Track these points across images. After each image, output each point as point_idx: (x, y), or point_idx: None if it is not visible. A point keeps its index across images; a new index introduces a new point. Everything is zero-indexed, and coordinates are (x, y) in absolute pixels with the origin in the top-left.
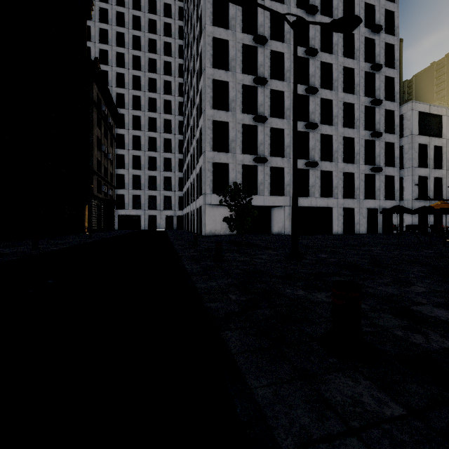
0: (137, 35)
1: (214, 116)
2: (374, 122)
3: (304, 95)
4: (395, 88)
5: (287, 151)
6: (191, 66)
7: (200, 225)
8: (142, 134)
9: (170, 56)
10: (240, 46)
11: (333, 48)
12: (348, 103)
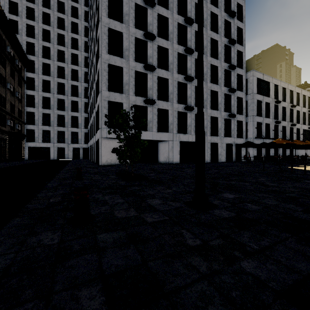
0: None
1: (109, 60)
2: (230, 82)
3: (183, 54)
4: (243, 59)
5: (170, 97)
6: (92, 23)
7: (98, 156)
8: (51, 79)
9: (77, 18)
10: (133, 4)
11: (204, 22)
12: (213, 65)
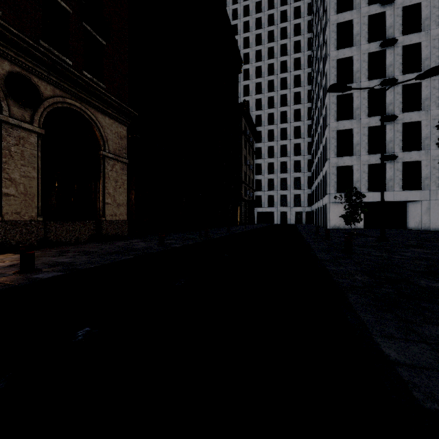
0: (271, 63)
1: (338, 126)
2: None
3: None
4: None
5: (425, 143)
6: (318, 79)
7: (325, 220)
8: (275, 144)
9: (299, 69)
10: (366, 56)
11: None
12: None
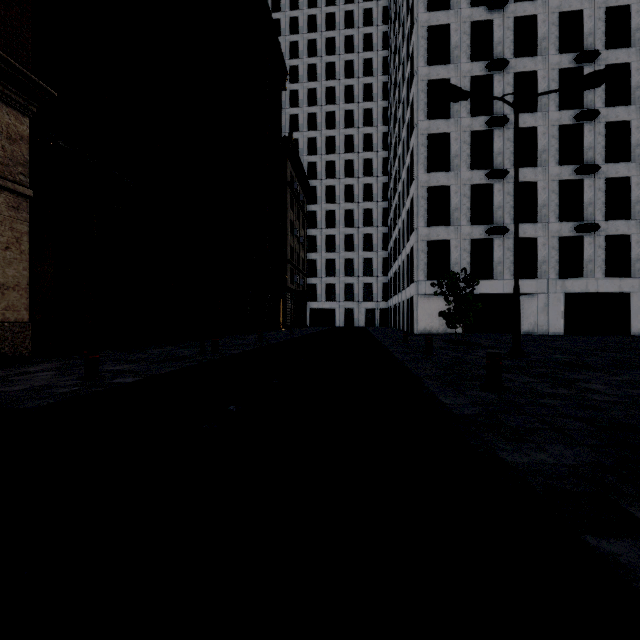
0: (330, 86)
1: (429, 181)
2: None
3: (573, 124)
4: None
5: (542, 213)
6: (399, 114)
7: (411, 321)
8: (336, 207)
9: (370, 101)
10: (467, 81)
11: (632, 36)
12: None
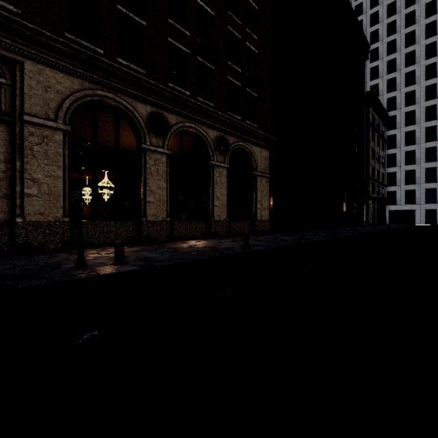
0: (410, 31)
1: None
2: None
3: None
4: None
5: None
6: None
7: None
8: (416, 127)
9: None
10: None
11: None
12: None
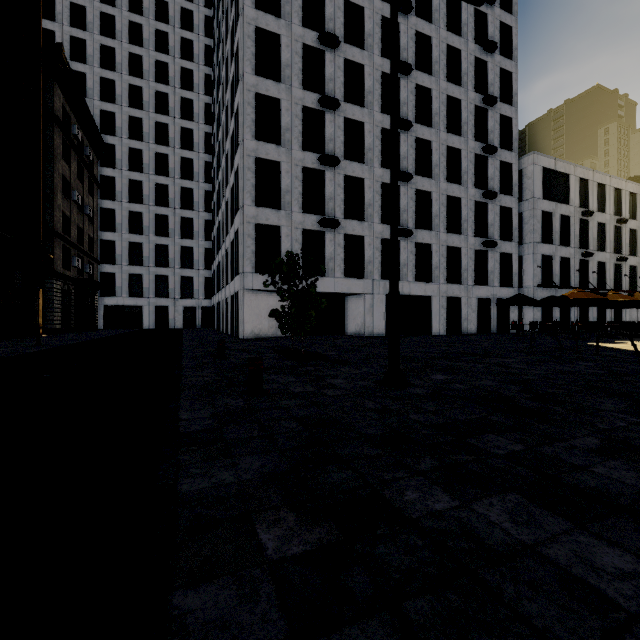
0: (136, 21)
1: (257, 150)
2: (487, 177)
3: None
4: (513, 132)
5: (368, 212)
6: (222, 75)
7: (235, 322)
8: (144, 178)
9: (190, 61)
10: (299, 47)
11: (433, 66)
12: (452, 148)
